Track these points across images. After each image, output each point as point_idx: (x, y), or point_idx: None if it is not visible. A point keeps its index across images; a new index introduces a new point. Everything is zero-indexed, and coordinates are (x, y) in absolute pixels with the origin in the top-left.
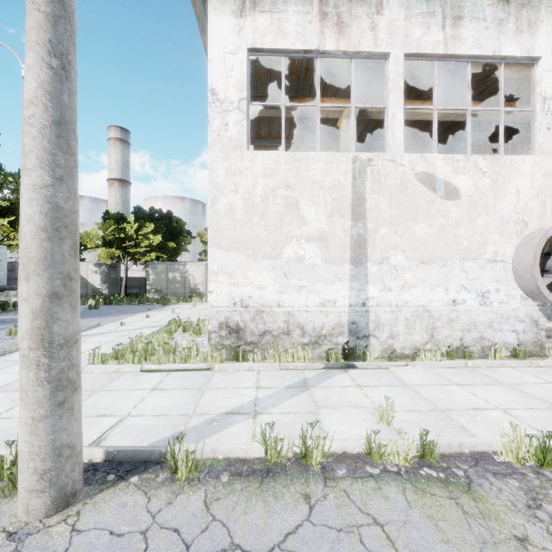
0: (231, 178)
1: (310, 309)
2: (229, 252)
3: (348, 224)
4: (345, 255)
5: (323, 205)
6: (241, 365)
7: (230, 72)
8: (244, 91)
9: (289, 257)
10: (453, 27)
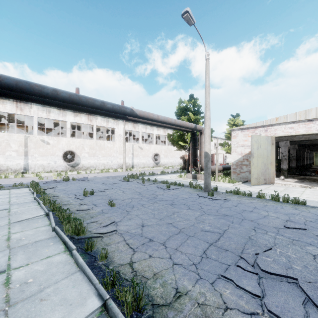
0: None
1: (14, 165)
2: None
3: (24, 148)
4: (23, 154)
5: (17, 144)
6: None
7: None
8: None
9: (8, 154)
10: (49, 113)
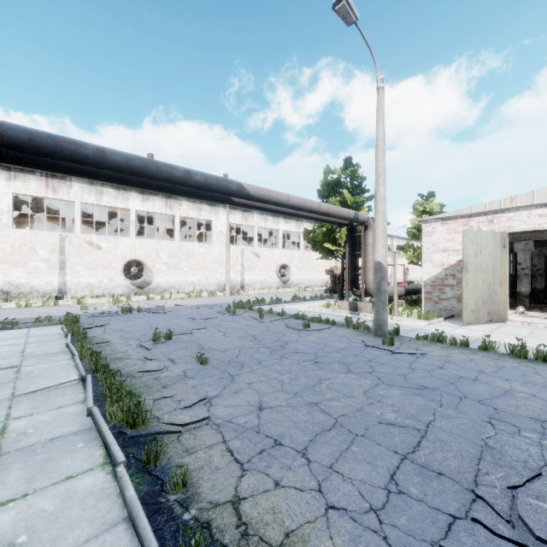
0: (4, 238)
1: (42, 284)
2: (3, 265)
3: (58, 256)
4: (57, 266)
5: (47, 250)
6: (10, 302)
7: (4, 200)
8: (11, 208)
9: (32, 267)
10: (100, 196)
